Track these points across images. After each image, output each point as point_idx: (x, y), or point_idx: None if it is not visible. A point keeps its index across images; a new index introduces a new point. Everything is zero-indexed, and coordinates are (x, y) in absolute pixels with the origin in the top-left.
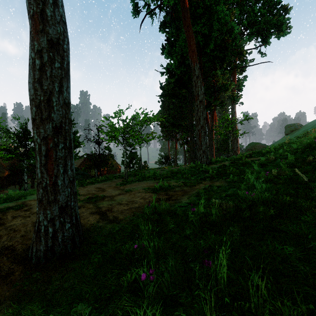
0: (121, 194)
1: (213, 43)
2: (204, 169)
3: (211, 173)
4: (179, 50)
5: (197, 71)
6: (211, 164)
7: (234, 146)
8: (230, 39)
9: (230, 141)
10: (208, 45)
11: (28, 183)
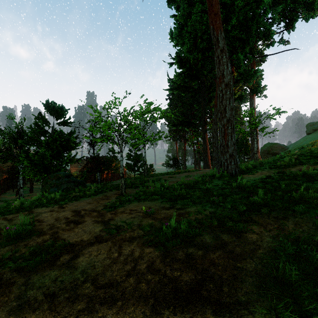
0: (97, 243)
1: (236, 16)
2: (240, 185)
3: (263, 197)
4: (192, 29)
5: (221, 42)
6: (243, 174)
7: (253, 147)
8: (255, 14)
9: (255, 141)
10: (229, 20)
11: (28, 187)
